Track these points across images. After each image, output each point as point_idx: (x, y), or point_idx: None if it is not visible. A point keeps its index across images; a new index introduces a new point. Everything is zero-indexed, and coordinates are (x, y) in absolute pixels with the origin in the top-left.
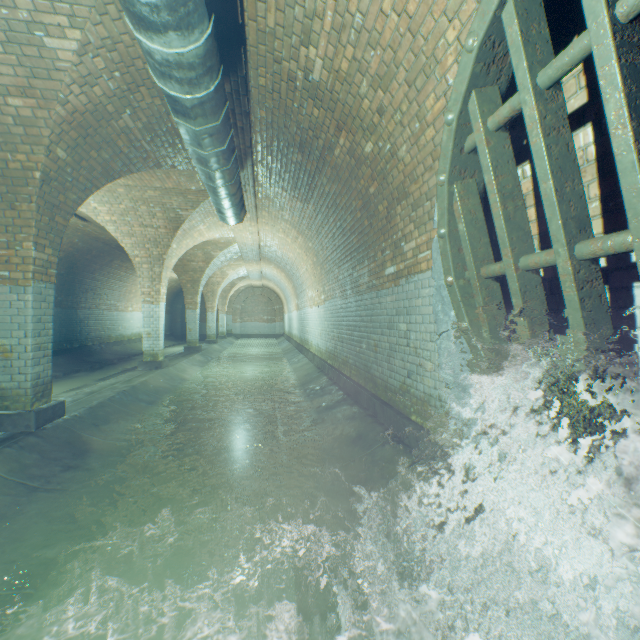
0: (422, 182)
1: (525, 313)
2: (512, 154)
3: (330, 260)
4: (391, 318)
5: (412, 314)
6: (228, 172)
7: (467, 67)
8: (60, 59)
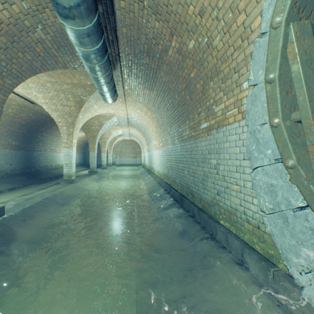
0: (231, 60)
1: None
2: None
3: (165, 123)
4: (204, 156)
5: (221, 153)
6: (103, 66)
7: None
8: None
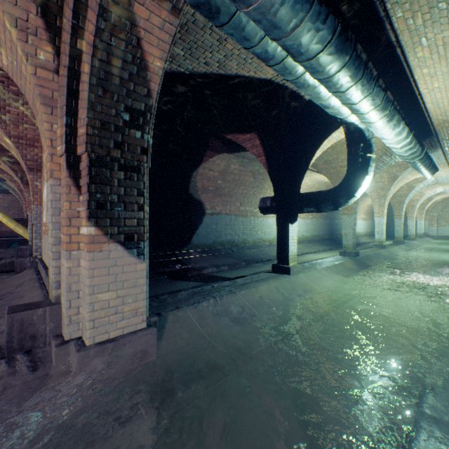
0: None
1: None
2: None
3: None
4: None
5: None
6: (426, 167)
7: None
8: None
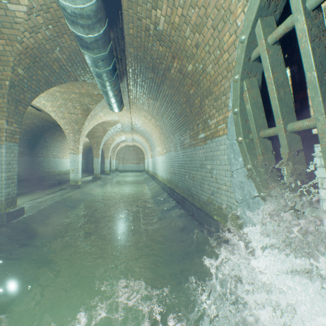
0: (220, 85)
1: (291, 159)
2: (283, 59)
3: (168, 131)
4: (202, 162)
5: (214, 160)
6: (113, 82)
7: (256, 2)
8: (17, 16)
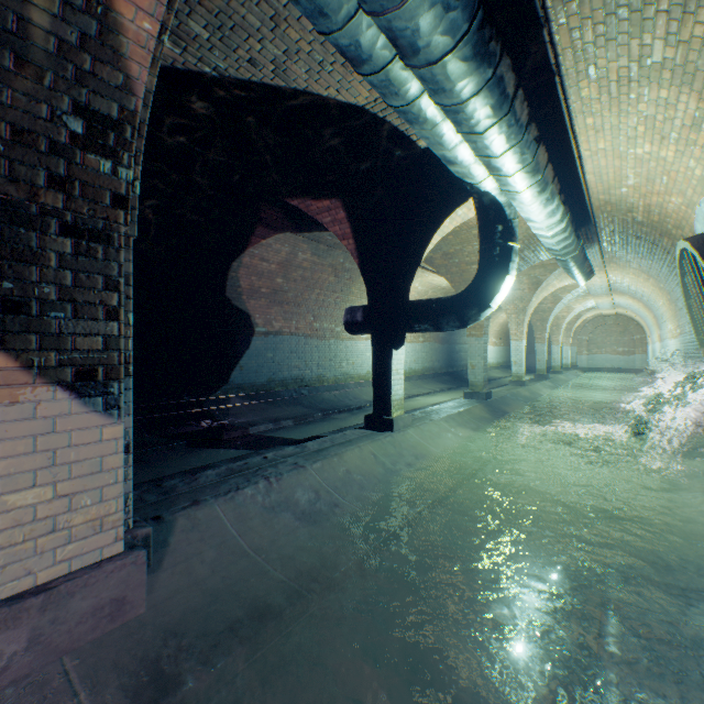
0: None
1: None
2: None
3: (679, 301)
4: None
5: None
6: (581, 268)
7: (677, 271)
8: None
